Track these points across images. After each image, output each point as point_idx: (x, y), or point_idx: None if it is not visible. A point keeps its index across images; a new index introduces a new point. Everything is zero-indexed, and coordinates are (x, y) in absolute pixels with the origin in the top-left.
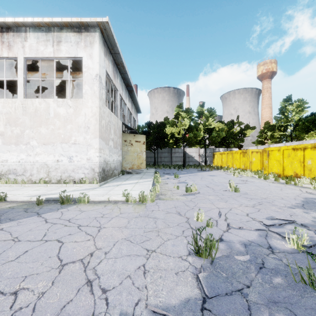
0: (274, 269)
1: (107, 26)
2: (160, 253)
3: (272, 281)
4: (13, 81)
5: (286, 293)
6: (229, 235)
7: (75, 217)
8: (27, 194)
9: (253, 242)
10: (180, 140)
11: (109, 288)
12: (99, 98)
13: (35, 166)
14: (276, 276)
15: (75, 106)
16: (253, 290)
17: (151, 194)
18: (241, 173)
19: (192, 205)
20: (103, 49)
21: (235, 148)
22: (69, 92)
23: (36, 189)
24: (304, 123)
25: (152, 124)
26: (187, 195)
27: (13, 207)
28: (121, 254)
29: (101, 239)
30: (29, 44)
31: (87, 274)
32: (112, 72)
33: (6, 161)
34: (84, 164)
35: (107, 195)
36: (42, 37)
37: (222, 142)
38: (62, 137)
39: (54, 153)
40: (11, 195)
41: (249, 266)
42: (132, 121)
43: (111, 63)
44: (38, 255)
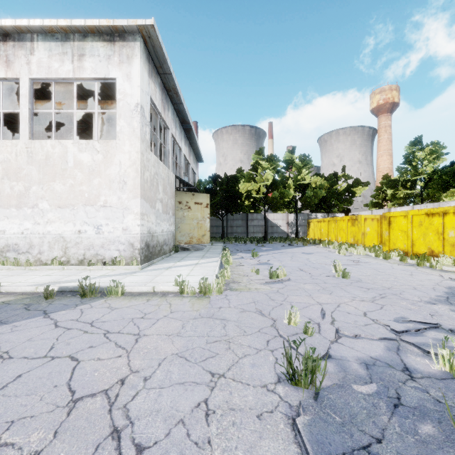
0: (419, 409)
1: (152, 32)
2: (233, 379)
3: (418, 430)
4: (15, 115)
5: (445, 454)
6: (340, 348)
7: (101, 319)
8: (33, 281)
9: (379, 359)
10: (260, 202)
11: (149, 444)
12: (141, 138)
13: (46, 240)
14: (423, 421)
15: (106, 151)
16: (388, 447)
17: (217, 281)
18: (350, 250)
19: (280, 299)
20: (147, 67)
21: (340, 214)
22: (96, 129)
23: (47, 274)
24: (441, 176)
25: (219, 178)
26: (271, 283)
27: (8, 302)
28: (169, 380)
29: (140, 355)
30: (37, 58)
31: (113, 418)
32: (161, 101)
33: (3, 232)
34: (118, 236)
35: (152, 283)
36: (57, 48)
37: (321, 204)
38: (87, 196)
39: (73, 220)
40: (8, 283)
41: (377, 403)
42: (189, 174)
43: (159, 89)
44: (38, 382)
